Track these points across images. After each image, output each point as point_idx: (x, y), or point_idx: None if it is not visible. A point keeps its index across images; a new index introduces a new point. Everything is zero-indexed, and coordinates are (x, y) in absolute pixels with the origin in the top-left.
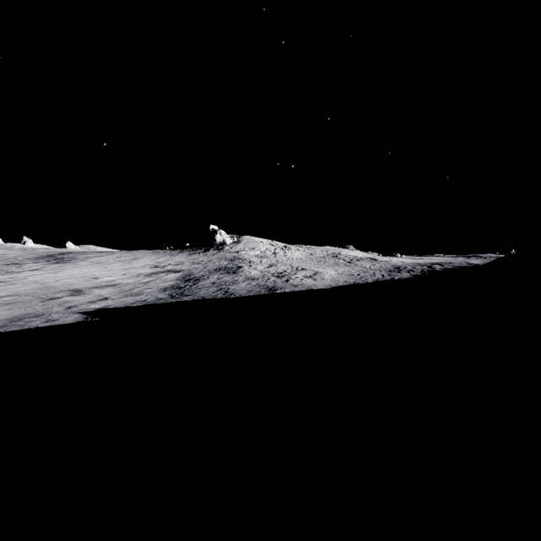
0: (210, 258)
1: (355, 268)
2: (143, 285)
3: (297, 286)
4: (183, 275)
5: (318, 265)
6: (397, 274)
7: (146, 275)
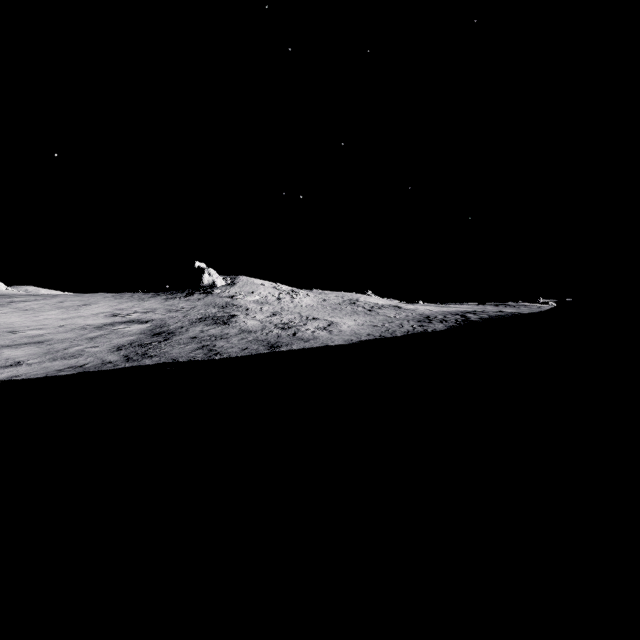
0: (193, 304)
1: (378, 317)
2: (87, 341)
3: (308, 341)
4: (152, 327)
5: (333, 314)
6: (429, 325)
7: (96, 326)
